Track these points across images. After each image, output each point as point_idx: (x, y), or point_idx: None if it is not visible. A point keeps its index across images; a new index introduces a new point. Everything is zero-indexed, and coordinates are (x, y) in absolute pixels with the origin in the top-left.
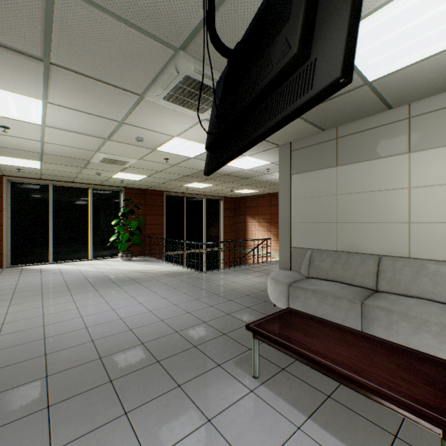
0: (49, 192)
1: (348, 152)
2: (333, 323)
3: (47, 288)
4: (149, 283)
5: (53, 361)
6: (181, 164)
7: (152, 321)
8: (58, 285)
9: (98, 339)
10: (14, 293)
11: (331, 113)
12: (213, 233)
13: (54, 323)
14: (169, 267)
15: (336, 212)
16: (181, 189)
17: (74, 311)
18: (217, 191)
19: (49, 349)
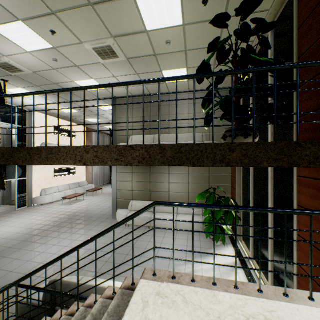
0: None
1: None
2: None
3: None
4: None
5: None
6: (41, 12)
7: None
8: None
9: None
10: None
11: None
12: None
13: None
14: None
15: None
16: None
17: None
18: None
19: None
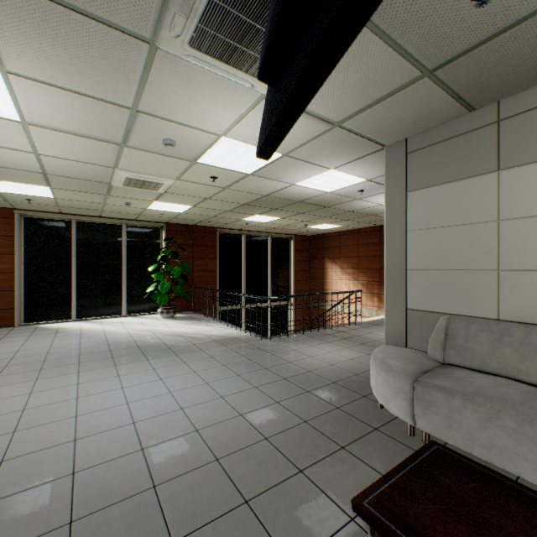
0: (72, 230)
1: (524, 144)
2: None
3: (52, 360)
4: (190, 354)
5: None
6: (235, 185)
7: (181, 432)
8: (69, 354)
9: (84, 469)
10: (6, 367)
11: (500, 65)
12: (281, 282)
13: (31, 428)
14: (221, 330)
15: (496, 251)
16: (239, 225)
17: (70, 404)
18: (285, 227)
19: None
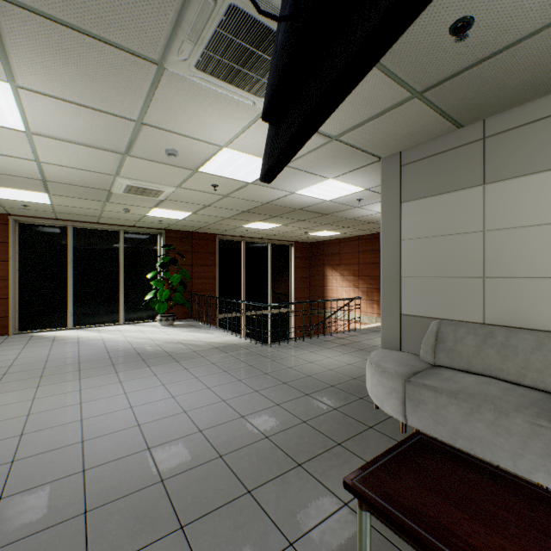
0: (68, 236)
1: (506, 160)
2: (523, 483)
3: (51, 367)
4: (190, 361)
5: (5, 516)
6: (236, 193)
7: (185, 432)
8: (68, 362)
9: (94, 466)
10: (5, 374)
11: (482, 89)
12: (281, 290)
13: (38, 431)
14: (221, 337)
15: (482, 259)
16: (239, 232)
17: (74, 409)
18: (286, 234)
19: (9, 487)
